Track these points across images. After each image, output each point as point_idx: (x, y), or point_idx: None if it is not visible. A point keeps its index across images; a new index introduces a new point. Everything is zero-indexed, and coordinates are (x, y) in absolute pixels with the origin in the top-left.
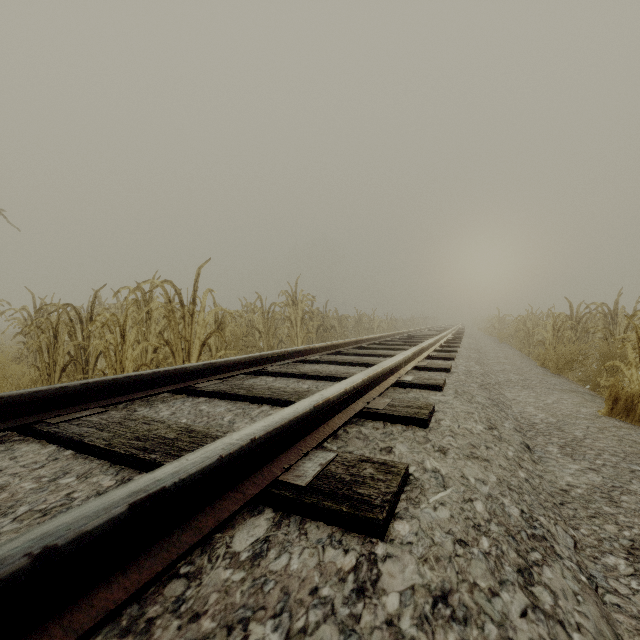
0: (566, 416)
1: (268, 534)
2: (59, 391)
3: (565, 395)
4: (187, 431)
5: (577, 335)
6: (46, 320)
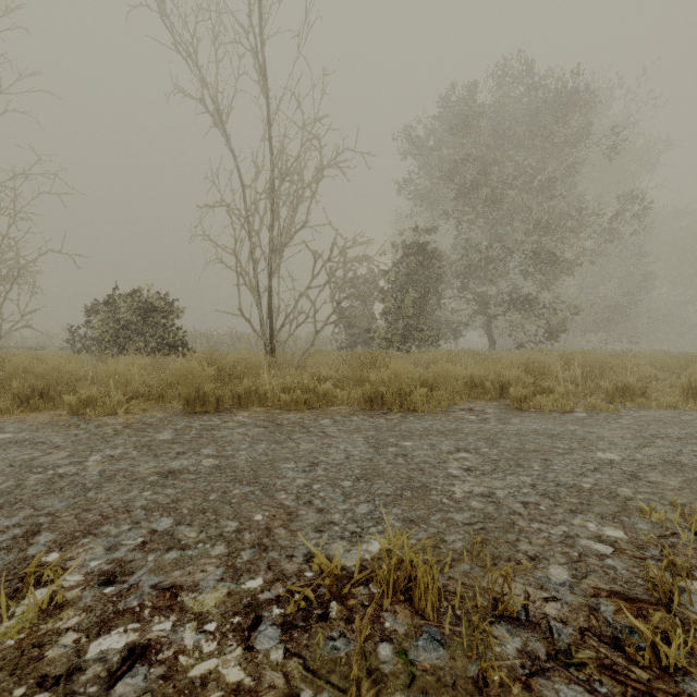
0: None
1: None
2: None
3: None
4: None
5: None
6: None
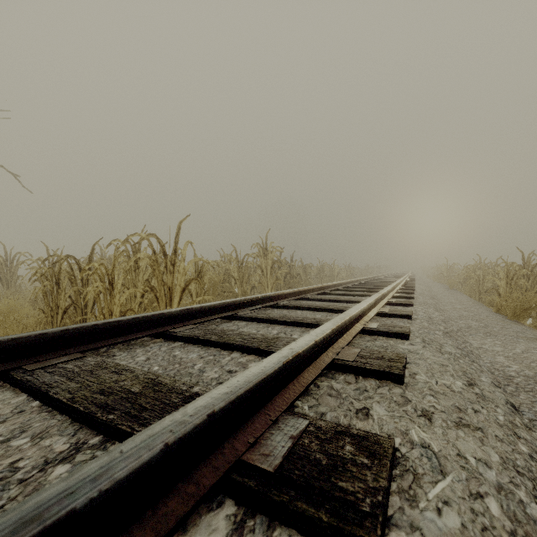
0: None
1: None
2: (38, 338)
3: (532, 344)
4: (153, 383)
5: (529, 283)
6: (49, 269)
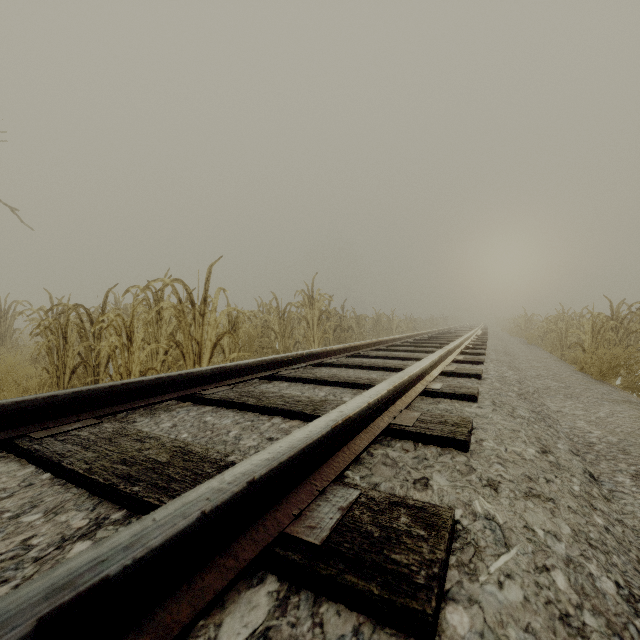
0: (628, 434)
1: (267, 625)
2: (47, 401)
3: (618, 407)
4: (182, 452)
5: (618, 337)
6: (54, 321)
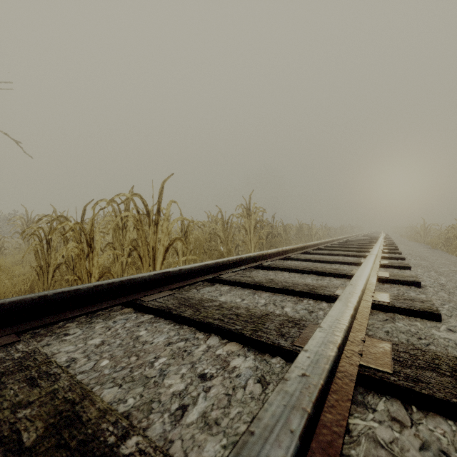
0: None
1: None
2: None
3: None
4: (68, 418)
5: None
6: (38, 228)
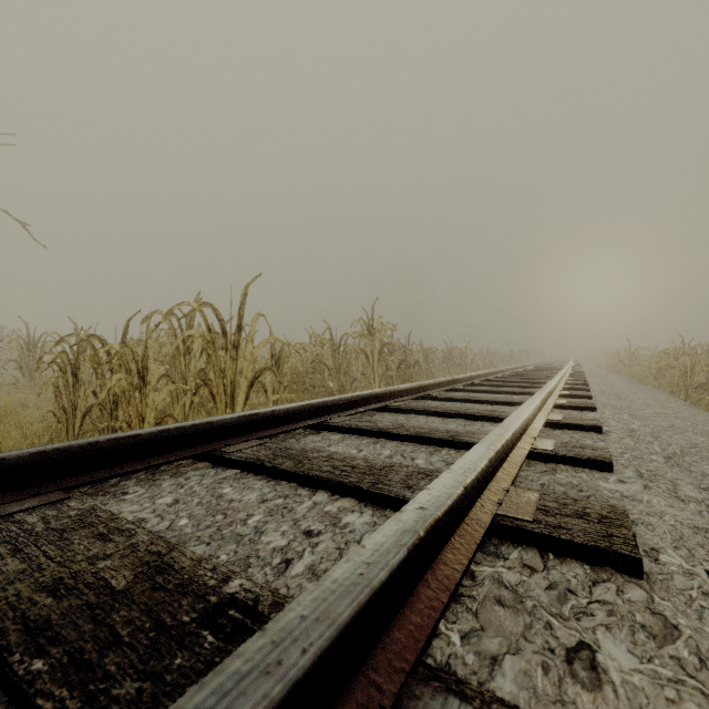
0: None
1: None
2: None
3: None
4: (158, 567)
5: None
6: (61, 354)
